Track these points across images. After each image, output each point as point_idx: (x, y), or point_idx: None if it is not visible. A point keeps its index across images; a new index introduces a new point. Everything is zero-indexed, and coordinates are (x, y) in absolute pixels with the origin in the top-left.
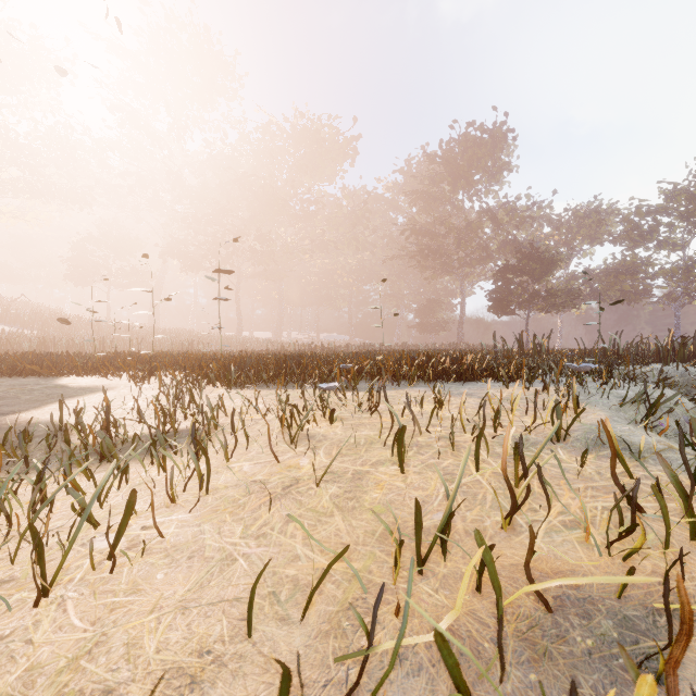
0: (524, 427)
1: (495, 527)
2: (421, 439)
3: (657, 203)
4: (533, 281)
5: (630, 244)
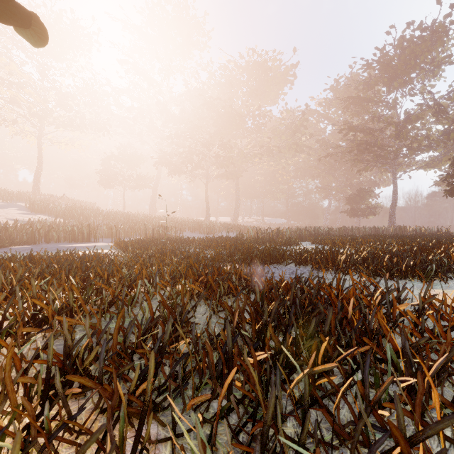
0: None
1: None
2: None
3: None
4: None
5: None
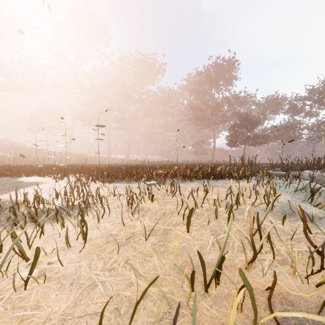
0: (250, 204)
1: (241, 264)
2: (198, 211)
3: (304, 95)
4: (247, 131)
5: (292, 114)
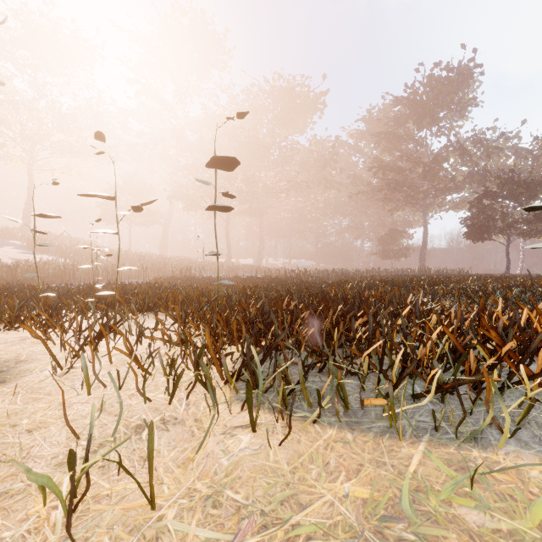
0: None
1: None
2: None
3: None
4: (515, 206)
5: None
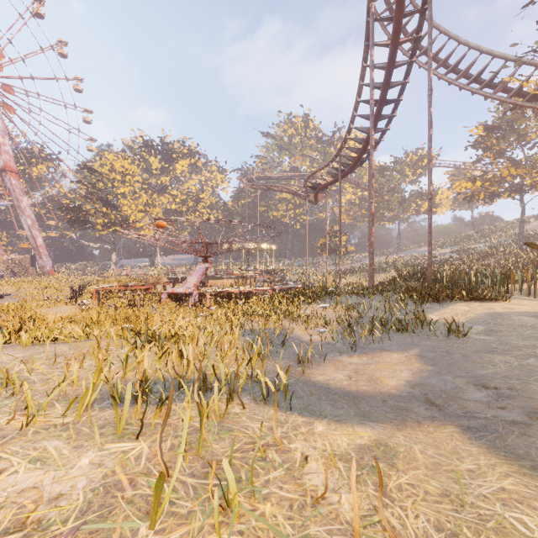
0: None
1: None
2: None
3: None
4: None
5: None
